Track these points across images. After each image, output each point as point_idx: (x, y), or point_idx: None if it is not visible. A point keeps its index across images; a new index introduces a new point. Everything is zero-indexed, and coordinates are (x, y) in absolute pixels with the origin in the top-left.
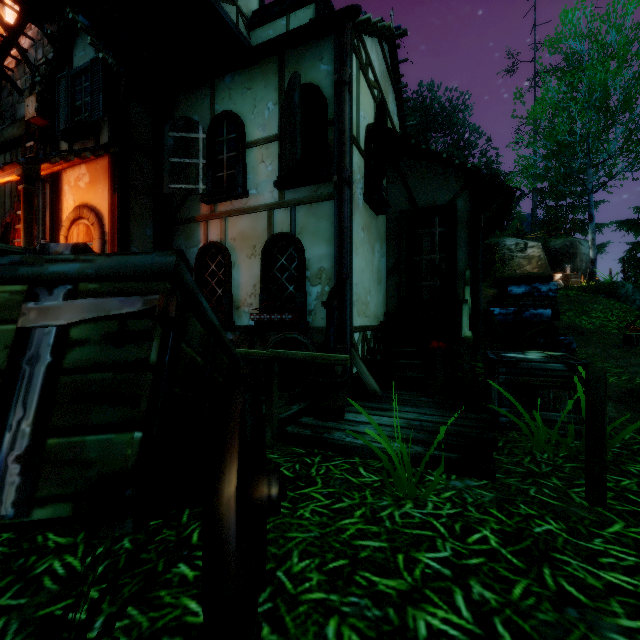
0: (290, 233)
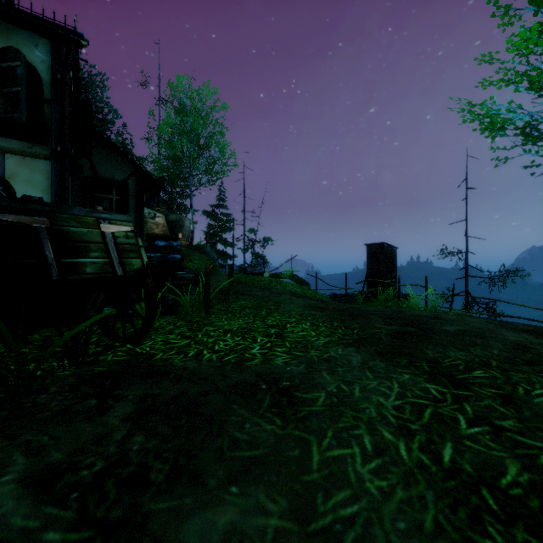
0: None
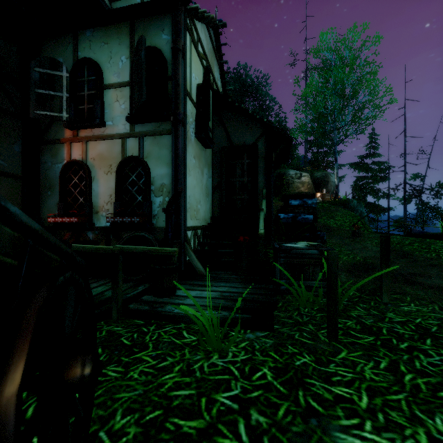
0: (139, 157)
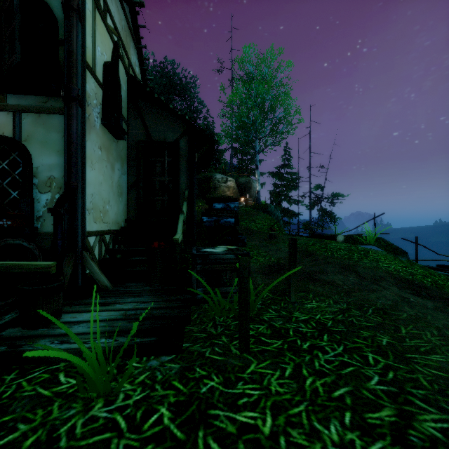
0: (13, 138)
